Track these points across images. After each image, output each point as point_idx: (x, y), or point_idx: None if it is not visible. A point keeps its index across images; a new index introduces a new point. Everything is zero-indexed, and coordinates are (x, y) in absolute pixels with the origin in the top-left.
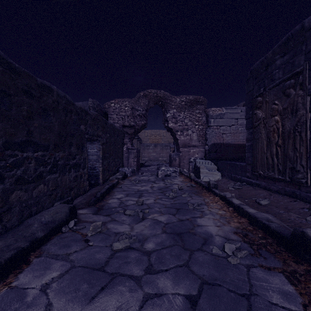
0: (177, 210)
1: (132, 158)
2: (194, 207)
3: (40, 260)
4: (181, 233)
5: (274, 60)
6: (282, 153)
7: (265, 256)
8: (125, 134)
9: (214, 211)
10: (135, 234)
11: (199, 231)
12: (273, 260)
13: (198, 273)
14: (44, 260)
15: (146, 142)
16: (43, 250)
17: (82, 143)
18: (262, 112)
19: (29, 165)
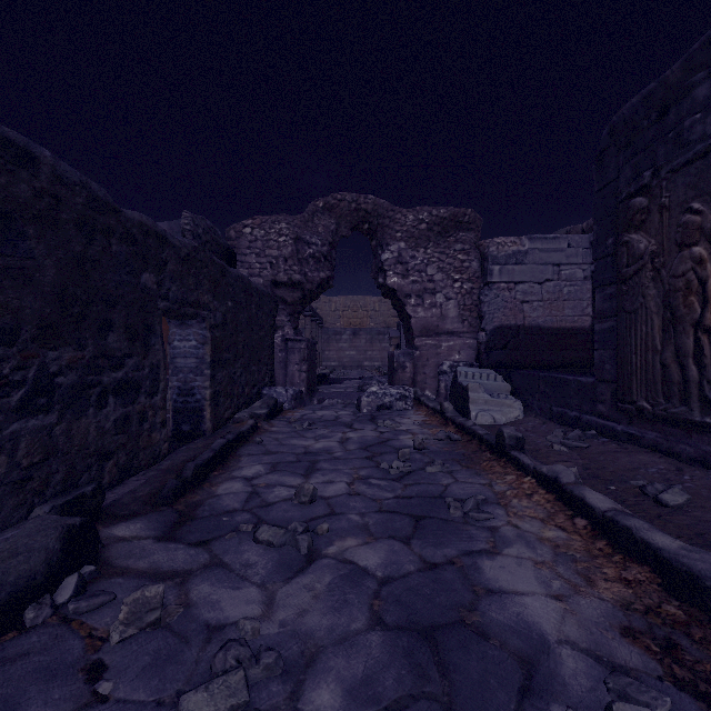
0: (416, 523)
1: (297, 362)
2: (466, 513)
3: None
4: (434, 628)
5: (688, 89)
6: None
7: None
8: (279, 303)
9: (528, 528)
10: (276, 633)
11: (498, 619)
12: None
13: None
14: None
15: (332, 324)
16: None
17: (148, 324)
18: (649, 236)
19: None
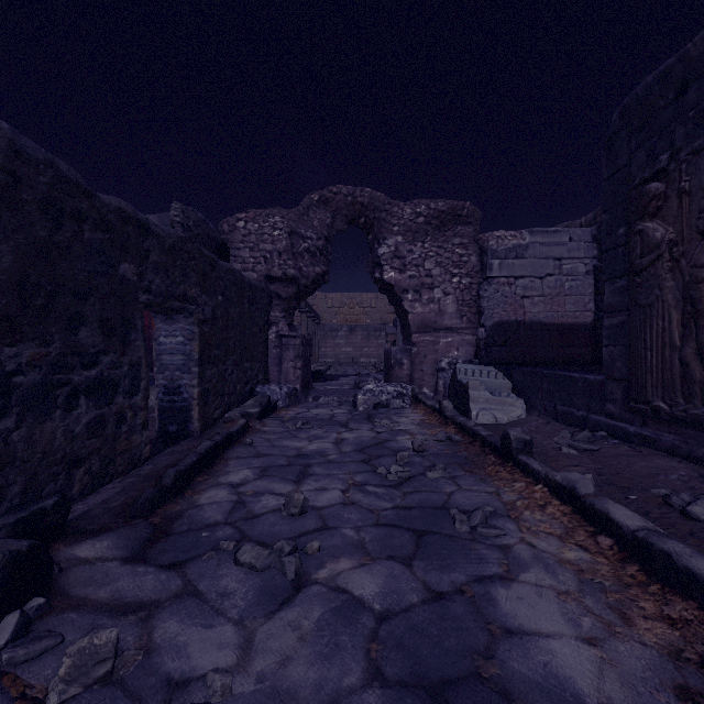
0: (417, 540)
1: (292, 359)
2: (473, 528)
3: None
4: (444, 684)
5: None
6: None
7: None
8: (274, 299)
9: (544, 546)
10: (251, 692)
11: (522, 672)
12: None
13: None
14: None
15: (329, 320)
16: None
17: (127, 318)
18: (666, 224)
19: None
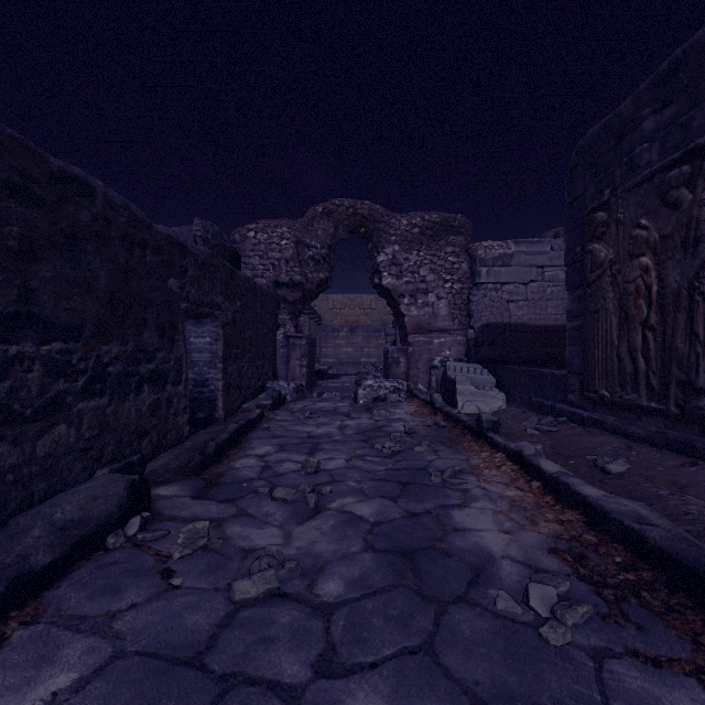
0: (403, 487)
1: (298, 358)
2: (445, 480)
3: (31, 635)
4: (412, 551)
5: (638, 121)
6: (659, 347)
7: (640, 621)
8: (281, 302)
9: (493, 489)
10: (294, 554)
11: (460, 546)
12: (663, 634)
13: (462, 675)
14: (43, 635)
15: (330, 321)
16: (46, 604)
17: (173, 322)
18: (608, 246)
19: (26, 376)
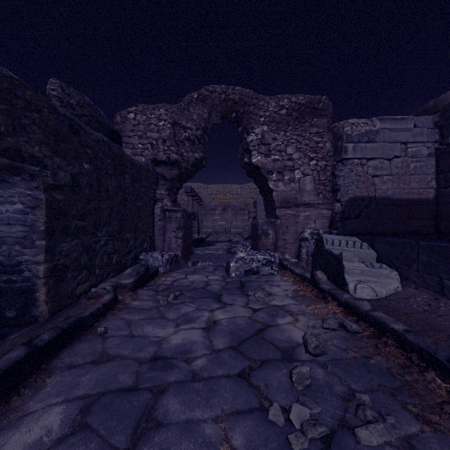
0: None
1: (174, 230)
2: None
3: None
4: None
5: None
6: None
7: None
8: (160, 179)
9: None
10: None
11: None
12: None
13: None
14: None
15: (209, 203)
16: None
17: None
18: None
19: None
